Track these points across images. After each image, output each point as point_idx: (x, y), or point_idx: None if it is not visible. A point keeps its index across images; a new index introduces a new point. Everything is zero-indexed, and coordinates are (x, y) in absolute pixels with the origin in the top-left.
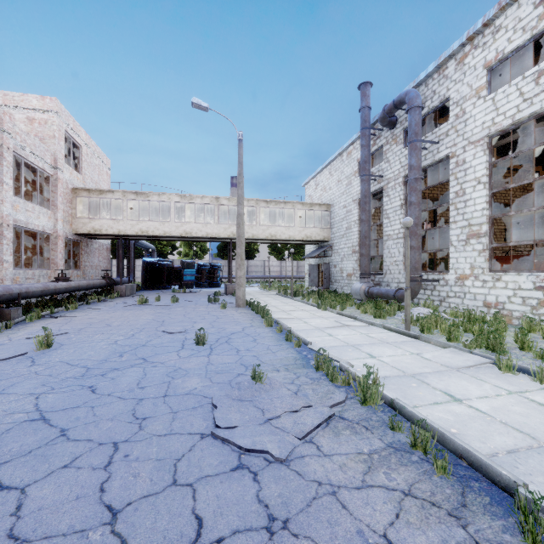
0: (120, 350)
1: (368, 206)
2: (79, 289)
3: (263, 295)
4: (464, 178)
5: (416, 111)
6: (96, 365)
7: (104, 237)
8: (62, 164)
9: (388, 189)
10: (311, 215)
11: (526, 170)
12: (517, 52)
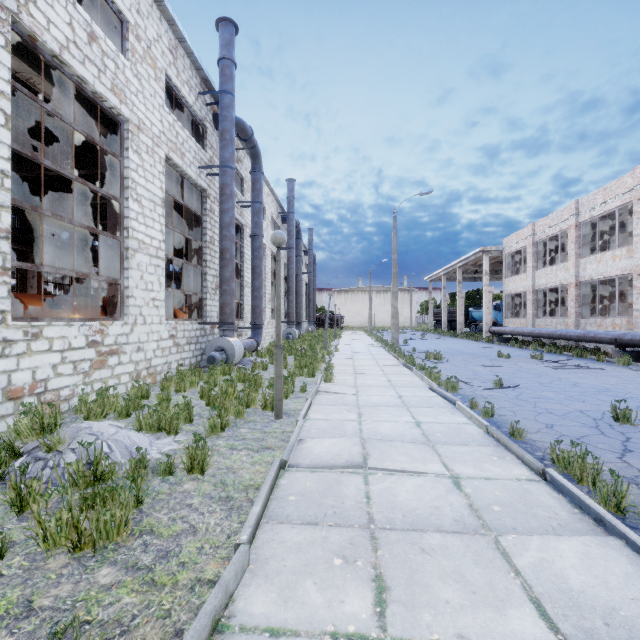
0: None
1: None
2: None
3: None
4: None
5: None
6: None
7: None
8: None
9: None
10: None
11: None
12: None
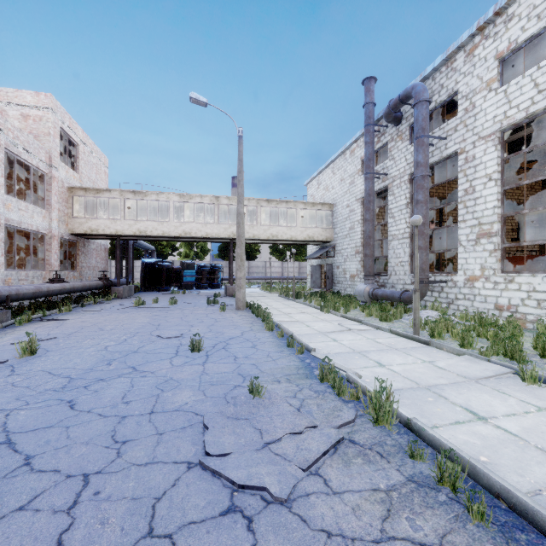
0: (109, 357)
1: (372, 205)
2: (74, 291)
3: (264, 297)
4: (474, 174)
5: (424, 106)
6: (80, 374)
7: (101, 237)
8: (57, 162)
9: (393, 187)
10: (313, 215)
11: (534, 168)
12: (531, 41)
